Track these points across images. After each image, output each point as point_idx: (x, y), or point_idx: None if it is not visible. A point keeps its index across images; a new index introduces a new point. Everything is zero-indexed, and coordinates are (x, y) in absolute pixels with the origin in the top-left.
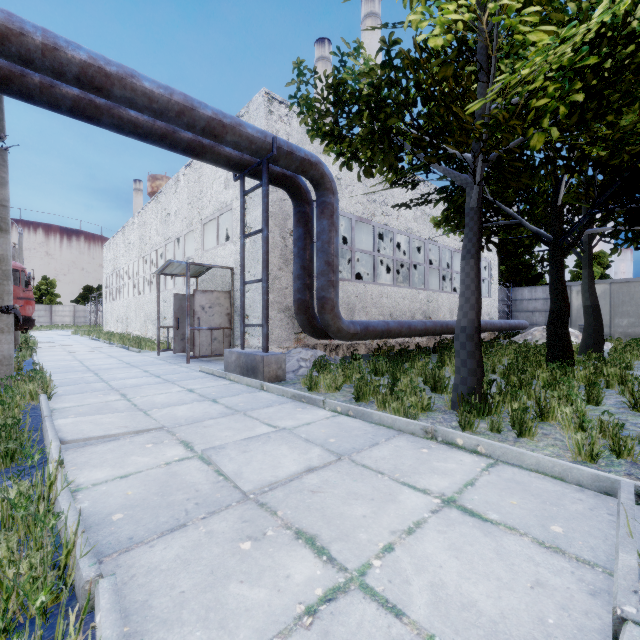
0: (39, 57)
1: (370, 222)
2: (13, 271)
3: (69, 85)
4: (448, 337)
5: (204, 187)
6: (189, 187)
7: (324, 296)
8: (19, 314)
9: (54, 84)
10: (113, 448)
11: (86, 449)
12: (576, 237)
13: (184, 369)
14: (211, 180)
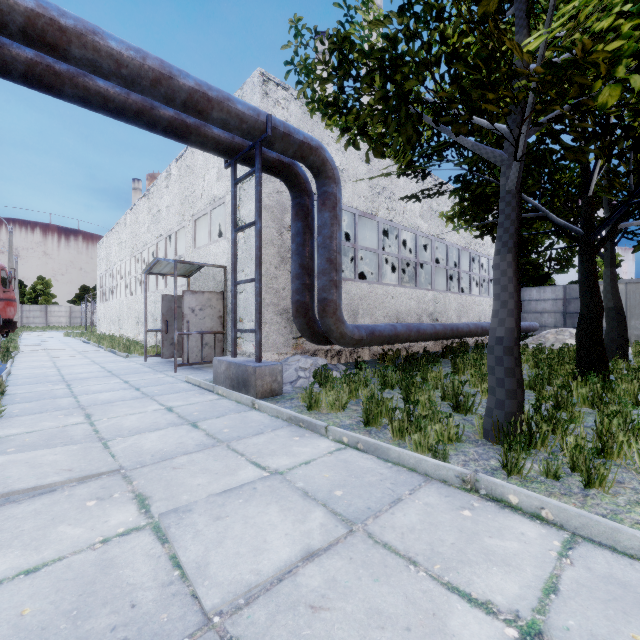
0: None
1: (374, 217)
2: None
3: (15, 41)
4: (455, 340)
5: (196, 180)
6: (180, 180)
7: (325, 298)
8: None
9: (1, 43)
10: (40, 508)
11: (2, 510)
12: (609, 231)
13: (169, 379)
14: (203, 172)
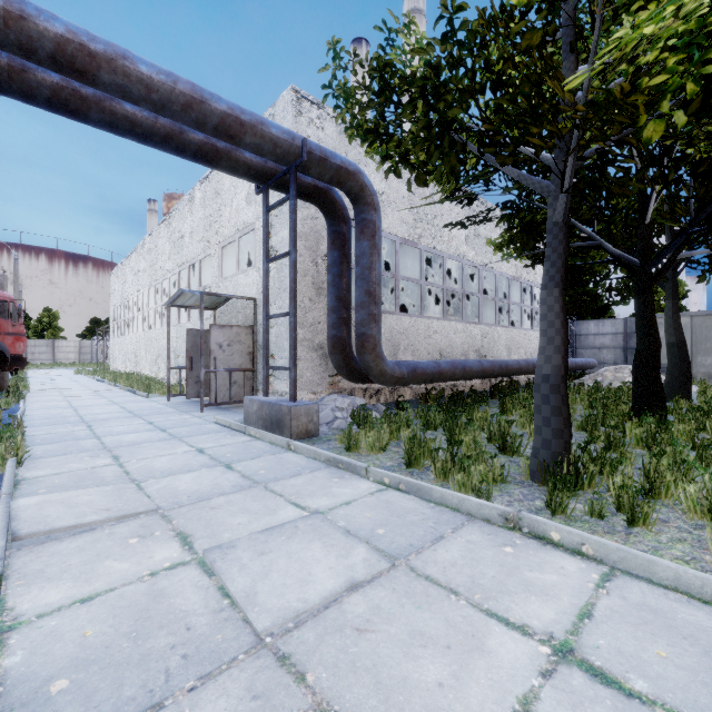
0: (0, 28)
1: (416, 245)
2: (1, 302)
3: (43, 67)
4: (505, 378)
5: (222, 204)
6: (205, 204)
7: (364, 333)
8: (7, 352)
9: (27, 68)
10: (83, 545)
11: (46, 547)
12: (668, 262)
13: (196, 420)
14: (230, 196)
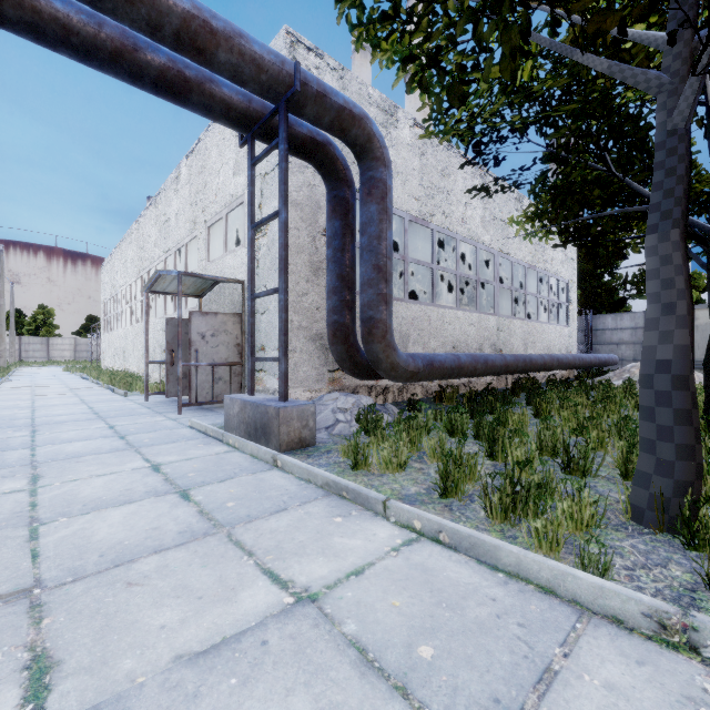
0: None
1: (428, 224)
2: None
3: None
4: (521, 375)
5: (209, 178)
6: (191, 181)
7: (372, 317)
8: None
9: None
10: None
11: None
12: None
13: (169, 423)
14: (217, 167)
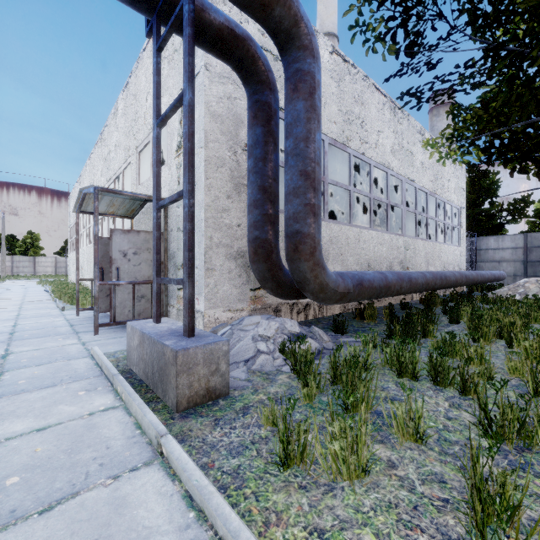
0: None
1: (345, 148)
2: None
3: None
4: None
5: (139, 105)
6: (126, 112)
7: (298, 230)
8: None
9: None
10: None
11: None
12: None
13: (74, 349)
14: (145, 93)
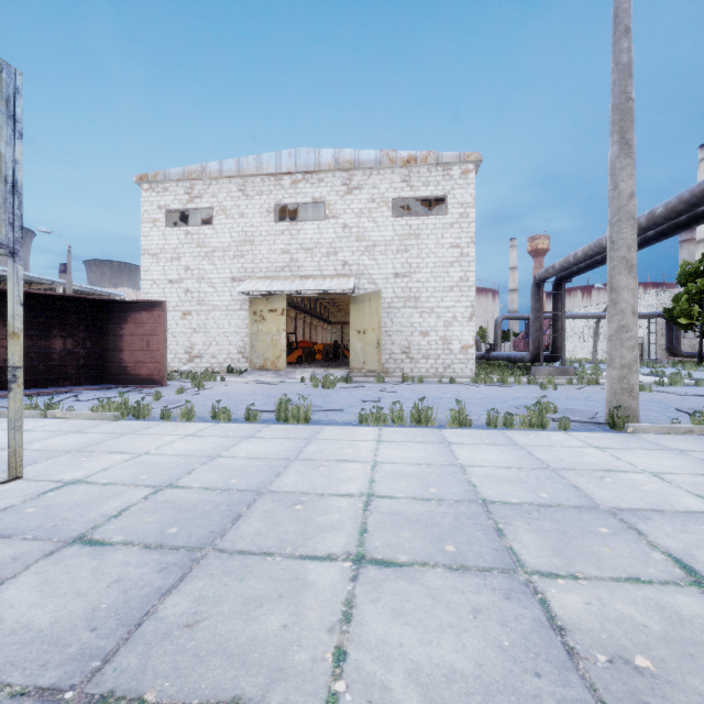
0: None
1: None
2: None
3: None
4: None
5: None
6: None
7: (675, 346)
8: None
9: None
10: None
11: None
12: None
13: None
14: None
